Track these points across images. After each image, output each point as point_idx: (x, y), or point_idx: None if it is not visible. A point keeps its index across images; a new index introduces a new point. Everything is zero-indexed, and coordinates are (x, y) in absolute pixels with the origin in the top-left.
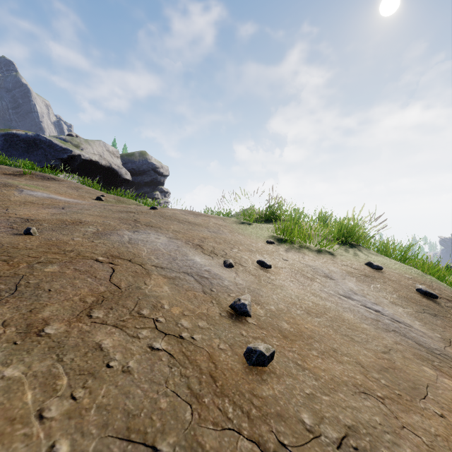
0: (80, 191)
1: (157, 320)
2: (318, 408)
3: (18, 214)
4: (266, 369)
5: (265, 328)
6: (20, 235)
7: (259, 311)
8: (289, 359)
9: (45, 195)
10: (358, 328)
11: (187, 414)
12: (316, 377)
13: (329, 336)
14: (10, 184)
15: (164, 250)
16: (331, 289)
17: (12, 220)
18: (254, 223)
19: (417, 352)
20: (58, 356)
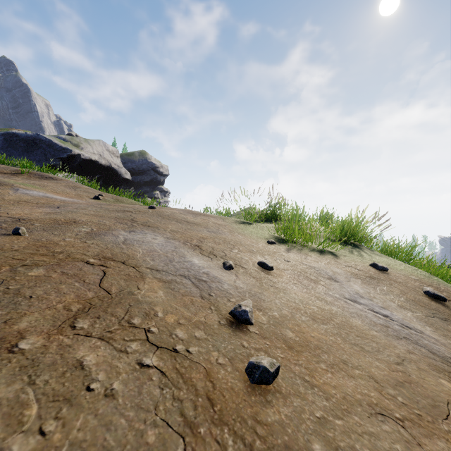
0: (77, 190)
1: (149, 330)
2: (331, 436)
3: (10, 213)
4: (271, 388)
5: (268, 337)
6: (8, 235)
7: (261, 318)
8: (295, 375)
9: (41, 194)
10: (367, 335)
11: (179, 450)
12: (327, 396)
13: (337, 346)
14: (5, 183)
15: (160, 251)
16: (336, 293)
17: (2, 220)
18: (254, 223)
19: (431, 362)
20: (31, 377)
